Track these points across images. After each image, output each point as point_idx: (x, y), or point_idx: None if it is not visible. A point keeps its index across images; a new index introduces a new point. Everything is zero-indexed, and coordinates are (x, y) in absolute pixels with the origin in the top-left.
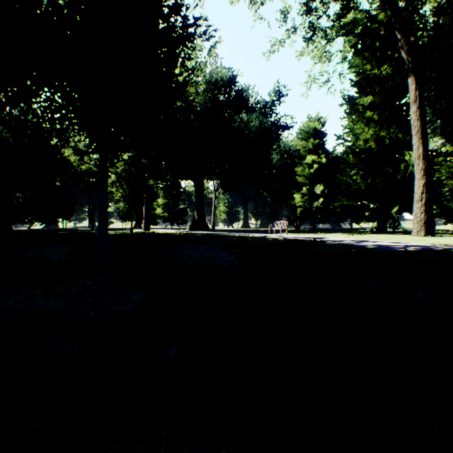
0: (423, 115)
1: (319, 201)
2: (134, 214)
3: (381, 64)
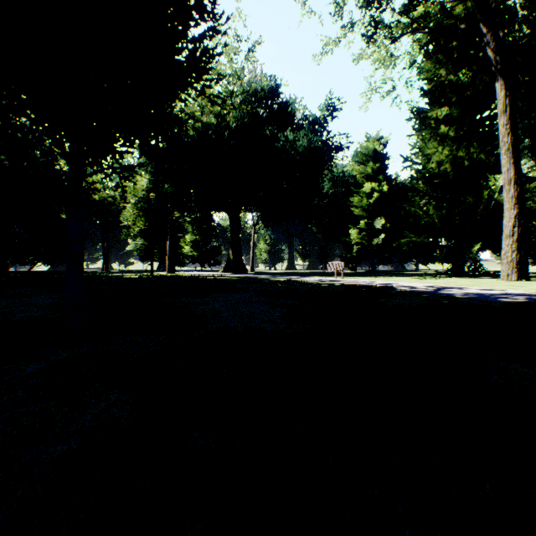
0: (515, 128)
1: (380, 237)
2: (157, 254)
3: (458, 69)
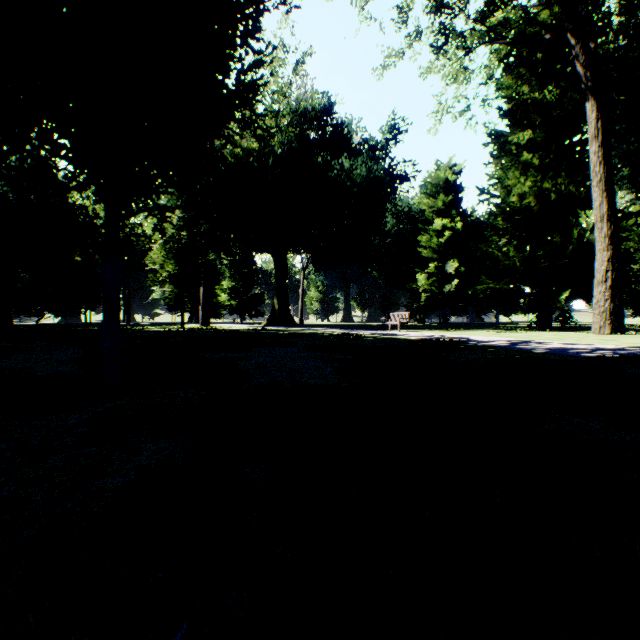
0: (608, 156)
1: (453, 284)
2: (188, 303)
3: (543, 85)
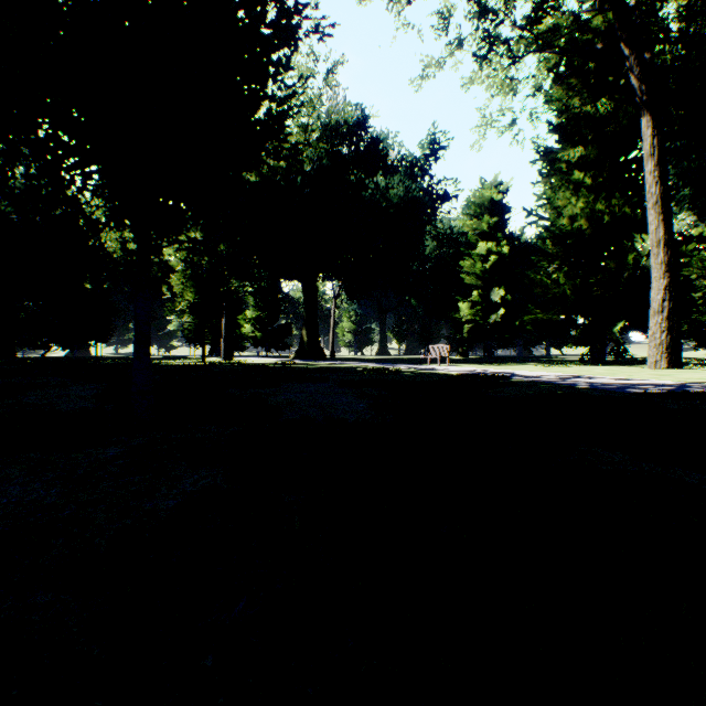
0: (665, 176)
1: (498, 313)
2: (209, 334)
3: (596, 97)
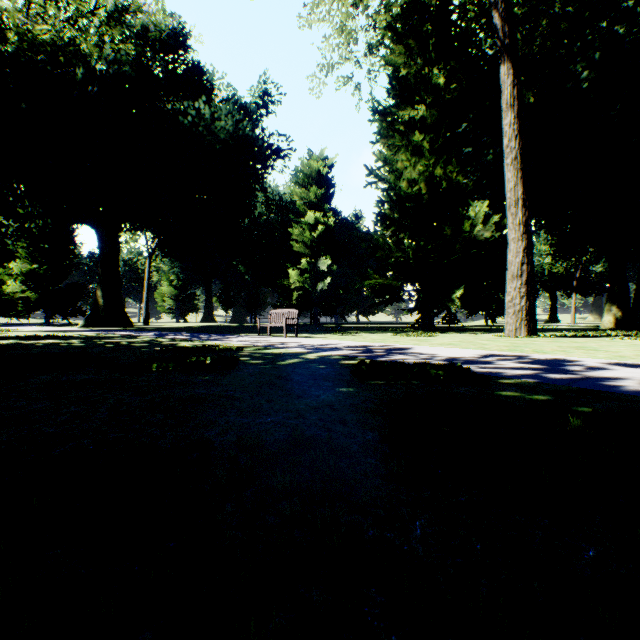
0: (523, 131)
1: (326, 281)
2: None
3: (431, 66)
